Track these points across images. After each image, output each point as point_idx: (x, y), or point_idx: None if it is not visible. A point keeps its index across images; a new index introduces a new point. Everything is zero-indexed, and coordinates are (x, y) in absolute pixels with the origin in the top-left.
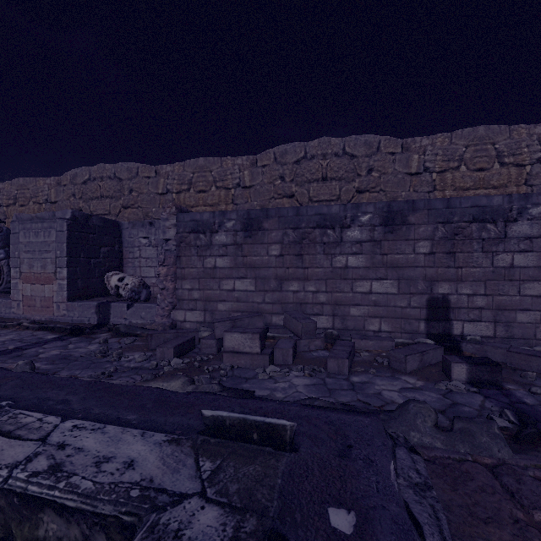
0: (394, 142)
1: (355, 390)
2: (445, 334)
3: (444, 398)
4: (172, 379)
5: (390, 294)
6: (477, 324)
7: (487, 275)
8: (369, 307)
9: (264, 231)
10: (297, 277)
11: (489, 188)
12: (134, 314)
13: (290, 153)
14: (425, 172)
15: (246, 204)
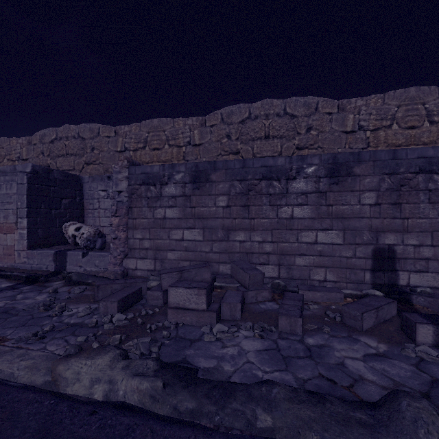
0: (331, 103)
1: (313, 357)
2: (391, 284)
3: (419, 371)
4: (100, 353)
5: (336, 244)
6: (423, 274)
7: (434, 225)
8: (315, 257)
9: (211, 183)
10: (243, 227)
11: (420, 144)
12: (89, 262)
13: (235, 114)
14: (360, 130)
15: (196, 161)
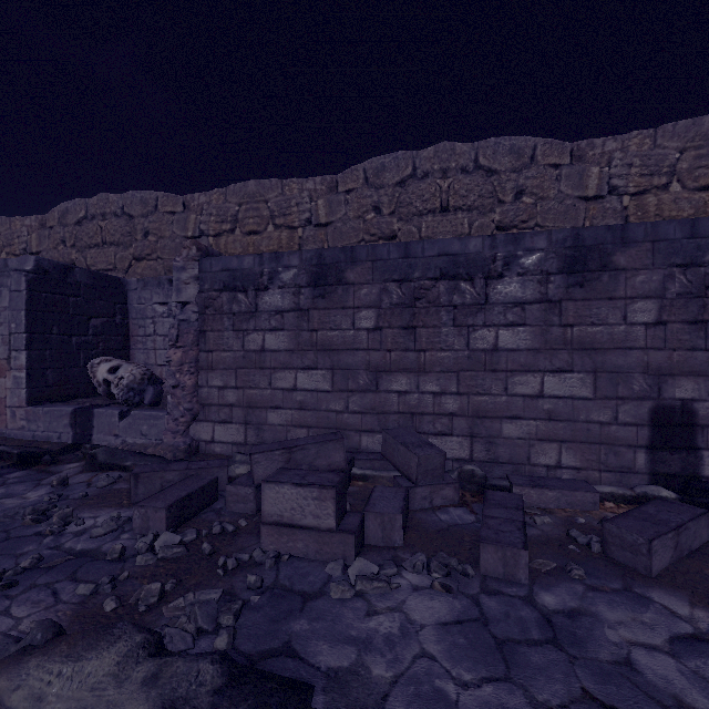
0: (558, 147)
1: (561, 644)
2: (688, 475)
3: None
4: (97, 643)
5: (579, 399)
6: None
7: None
8: (539, 422)
9: (347, 286)
10: (405, 367)
11: None
12: (131, 427)
13: (389, 169)
14: (611, 194)
15: None
